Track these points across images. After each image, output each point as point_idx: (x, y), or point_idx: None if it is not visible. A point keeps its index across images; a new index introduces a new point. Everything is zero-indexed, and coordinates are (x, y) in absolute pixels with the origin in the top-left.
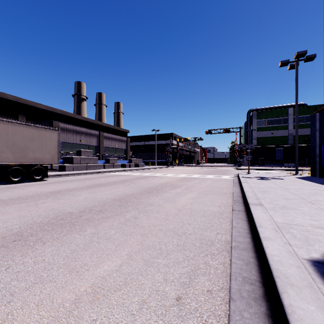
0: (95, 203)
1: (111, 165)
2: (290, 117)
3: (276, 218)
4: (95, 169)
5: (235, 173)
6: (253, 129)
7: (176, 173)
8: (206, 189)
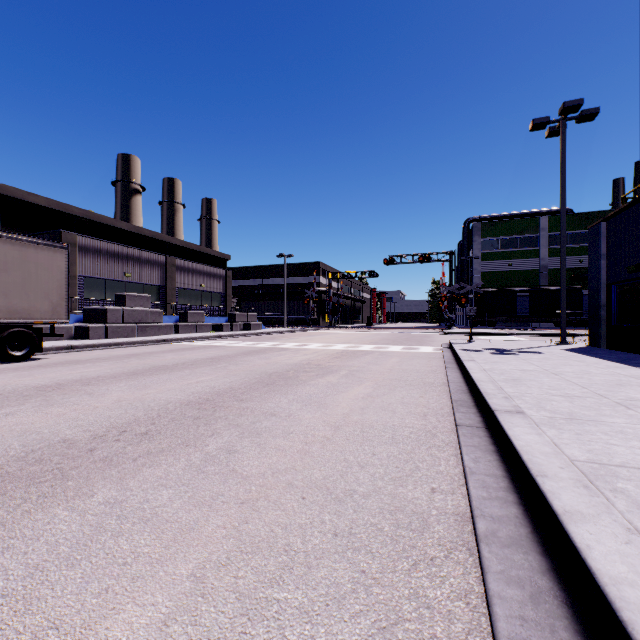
0: (139, 413)
1: (191, 326)
2: (543, 235)
3: (567, 448)
4: (157, 335)
5: (444, 341)
6: (475, 257)
7: (326, 343)
8: (390, 375)
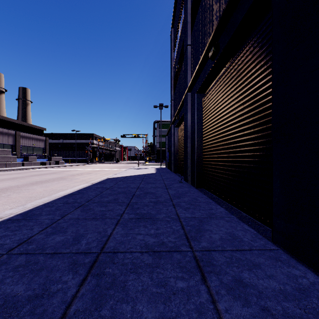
0: (49, 179)
1: (30, 163)
2: None
3: (114, 175)
4: (15, 167)
5: None
6: (157, 136)
7: (93, 168)
8: (105, 173)
